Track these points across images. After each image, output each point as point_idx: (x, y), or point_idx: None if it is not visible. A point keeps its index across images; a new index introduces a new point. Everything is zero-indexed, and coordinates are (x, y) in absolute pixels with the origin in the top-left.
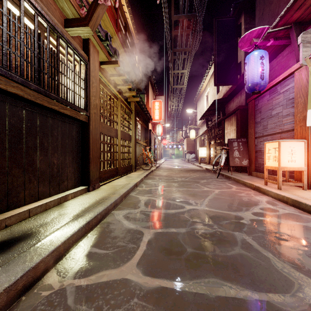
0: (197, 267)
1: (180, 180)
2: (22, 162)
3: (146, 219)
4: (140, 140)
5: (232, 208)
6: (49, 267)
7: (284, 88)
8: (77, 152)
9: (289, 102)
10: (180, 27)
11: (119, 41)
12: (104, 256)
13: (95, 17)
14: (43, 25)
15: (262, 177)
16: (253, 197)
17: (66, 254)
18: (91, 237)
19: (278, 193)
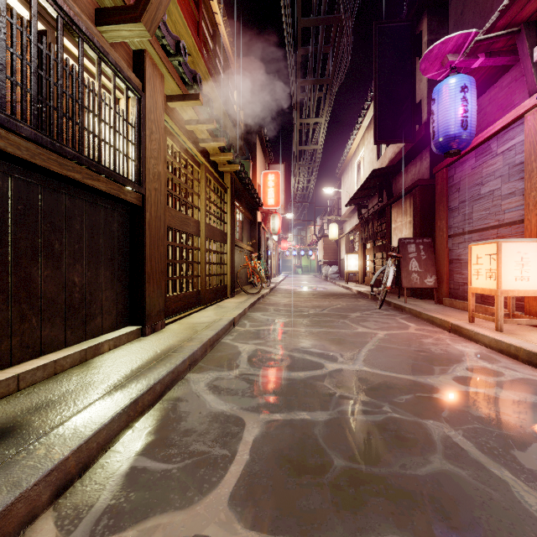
0: (357, 505)
1: (313, 313)
2: (5, 281)
3: (250, 391)
4: (242, 241)
5: (413, 367)
6: (40, 508)
7: (504, 145)
8: (123, 263)
9: (514, 171)
10: (312, 41)
11: (202, 61)
12: (162, 478)
13: (154, 4)
14: (51, 16)
15: (462, 307)
16: (451, 345)
17: (82, 473)
18: (139, 433)
19: (499, 339)
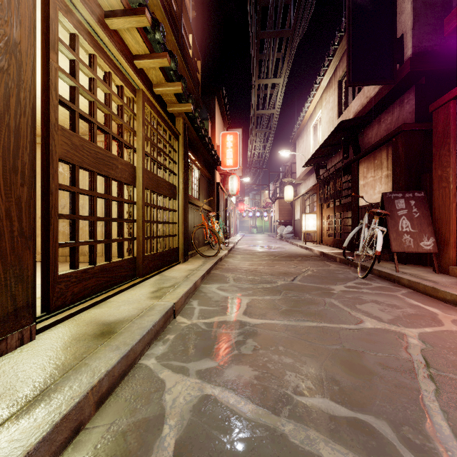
0: None
1: (284, 285)
2: None
3: None
4: (198, 199)
5: None
6: None
7: None
8: None
9: None
10: None
11: None
12: None
13: None
14: None
15: None
16: None
17: None
18: None
19: None
